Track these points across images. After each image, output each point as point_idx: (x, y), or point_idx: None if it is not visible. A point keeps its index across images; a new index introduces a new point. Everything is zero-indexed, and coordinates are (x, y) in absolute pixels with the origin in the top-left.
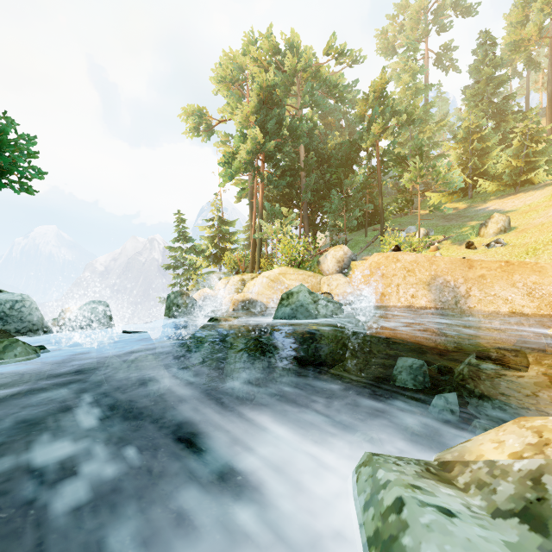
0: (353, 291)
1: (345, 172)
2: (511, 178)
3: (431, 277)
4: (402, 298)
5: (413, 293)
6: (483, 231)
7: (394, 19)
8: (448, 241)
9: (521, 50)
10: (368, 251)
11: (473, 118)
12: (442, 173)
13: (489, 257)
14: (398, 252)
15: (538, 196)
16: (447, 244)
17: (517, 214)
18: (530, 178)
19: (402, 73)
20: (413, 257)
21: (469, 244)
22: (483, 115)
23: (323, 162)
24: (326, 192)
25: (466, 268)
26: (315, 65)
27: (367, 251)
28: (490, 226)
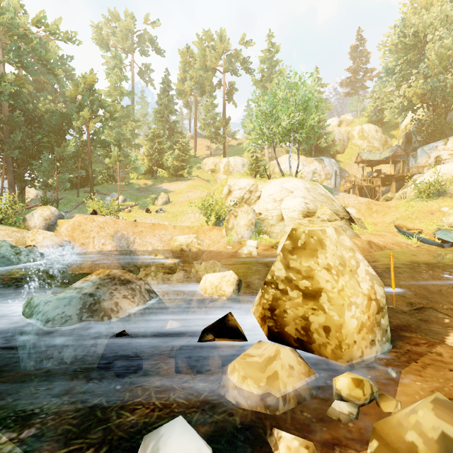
0: (58, 242)
1: (57, 140)
2: (175, 172)
3: (115, 232)
4: (96, 246)
5: (104, 242)
6: (156, 202)
7: (108, 21)
8: (138, 206)
9: (183, 96)
10: (79, 209)
11: (157, 128)
12: (133, 162)
13: (156, 218)
14: (94, 215)
15: (185, 185)
16: (136, 208)
17: (174, 194)
18: (183, 173)
19: (112, 73)
20: (104, 219)
21: (148, 210)
22: (163, 127)
23: (33, 122)
24: (36, 153)
25: (134, 227)
26: (22, 28)
27: (78, 209)
28: (159, 200)
